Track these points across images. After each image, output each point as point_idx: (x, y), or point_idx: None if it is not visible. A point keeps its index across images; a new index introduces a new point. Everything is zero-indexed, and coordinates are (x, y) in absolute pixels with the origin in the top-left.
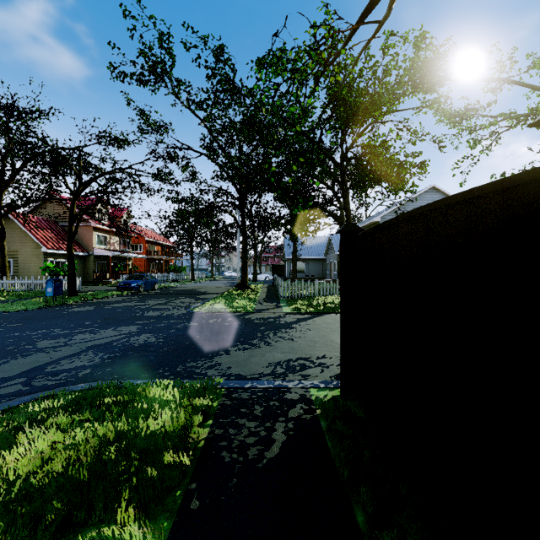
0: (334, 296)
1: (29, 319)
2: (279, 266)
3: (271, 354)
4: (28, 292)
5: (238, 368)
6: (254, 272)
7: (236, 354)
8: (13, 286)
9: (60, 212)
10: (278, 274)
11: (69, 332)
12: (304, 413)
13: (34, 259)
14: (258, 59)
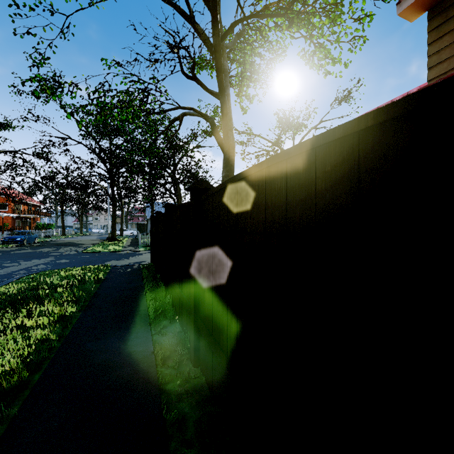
0: None
1: None
2: (142, 224)
3: (129, 261)
4: None
5: (116, 264)
6: (121, 229)
7: (114, 262)
8: None
9: None
10: (142, 230)
11: (12, 262)
12: (137, 267)
13: None
14: None
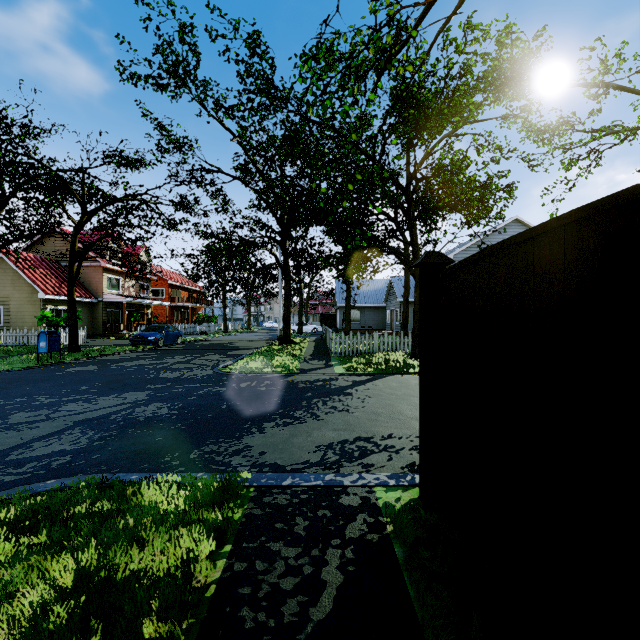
0: (398, 352)
1: (11, 382)
2: (330, 315)
3: (319, 433)
4: (19, 347)
5: (274, 454)
6: (299, 323)
7: (273, 433)
8: (1, 340)
9: (62, 249)
10: (329, 325)
11: (57, 401)
12: (368, 531)
13: (29, 306)
14: (303, 53)
